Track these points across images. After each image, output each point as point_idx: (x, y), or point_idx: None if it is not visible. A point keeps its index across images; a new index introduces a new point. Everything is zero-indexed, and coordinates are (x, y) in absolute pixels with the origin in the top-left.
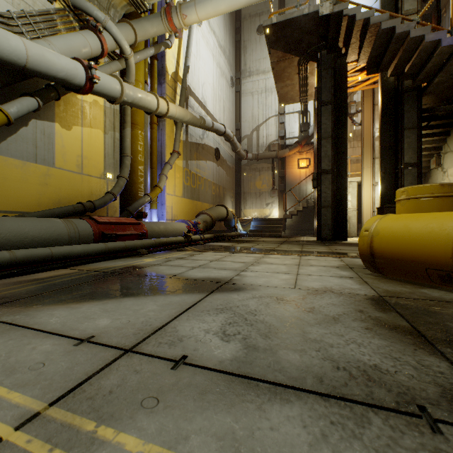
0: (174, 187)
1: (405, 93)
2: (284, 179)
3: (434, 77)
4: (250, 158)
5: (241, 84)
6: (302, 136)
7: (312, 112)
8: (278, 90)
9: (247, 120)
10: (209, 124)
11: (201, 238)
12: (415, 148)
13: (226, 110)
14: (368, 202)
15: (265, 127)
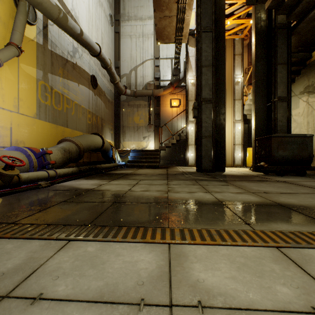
0: (17, 101)
1: (277, 29)
2: (159, 115)
3: (312, 8)
4: (128, 94)
5: (120, 26)
6: (174, 79)
7: (182, 60)
8: (156, 22)
9: (126, 60)
10: (75, 28)
11: (49, 175)
12: (286, 83)
13: (105, 43)
14: (230, 136)
15: (143, 68)
